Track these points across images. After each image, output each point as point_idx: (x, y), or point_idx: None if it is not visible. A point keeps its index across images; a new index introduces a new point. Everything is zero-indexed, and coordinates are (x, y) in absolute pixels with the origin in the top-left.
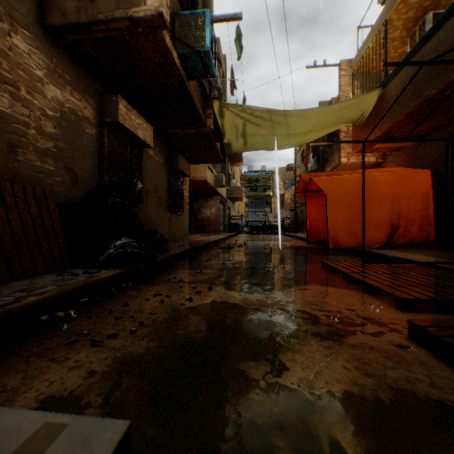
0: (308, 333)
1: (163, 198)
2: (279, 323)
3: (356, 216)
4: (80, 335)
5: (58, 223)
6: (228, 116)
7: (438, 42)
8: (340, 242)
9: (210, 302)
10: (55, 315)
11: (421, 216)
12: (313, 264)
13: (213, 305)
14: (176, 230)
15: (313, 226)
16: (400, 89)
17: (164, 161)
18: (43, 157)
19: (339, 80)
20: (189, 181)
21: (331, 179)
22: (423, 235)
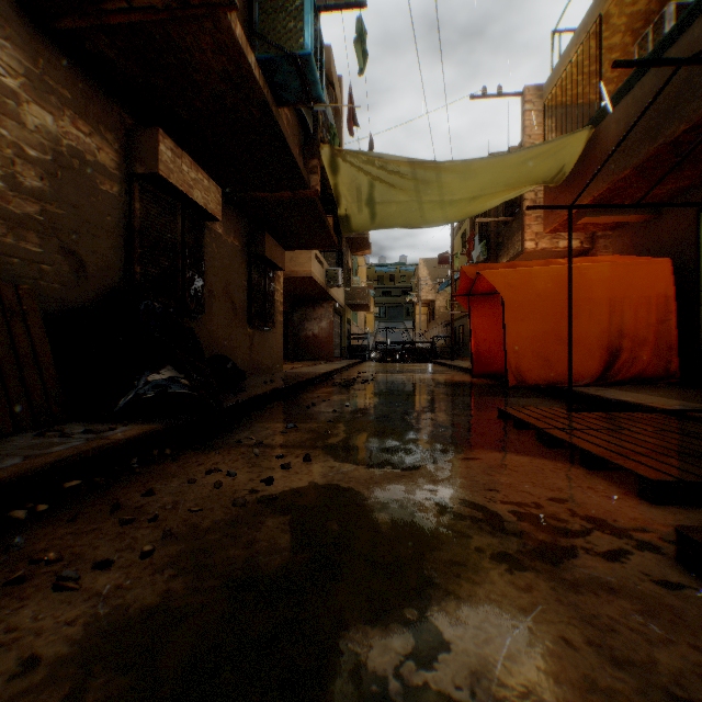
0: (485, 552)
1: (240, 305)
2: (429, 530)
3: (552, 332)
4: (41, 561)
5: (44, 344)
6: (344, 171)
7: (690, 46)
8: (527, 376)
9: (304, 486)
10: (9, 516)
11: (657, 332)
12: (483, 413)
13: (309, 492)
14: (261, 357)
15: (481, 350)
16: (624, 127)
17: (241, 244)
18: (19, 229)
19: (522, 118)
20: (285, 279)
21: (512, 273)
22: (660, 363)
